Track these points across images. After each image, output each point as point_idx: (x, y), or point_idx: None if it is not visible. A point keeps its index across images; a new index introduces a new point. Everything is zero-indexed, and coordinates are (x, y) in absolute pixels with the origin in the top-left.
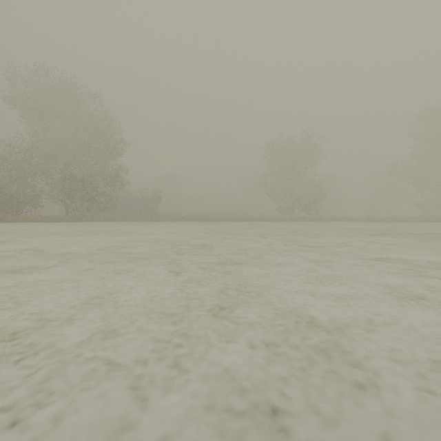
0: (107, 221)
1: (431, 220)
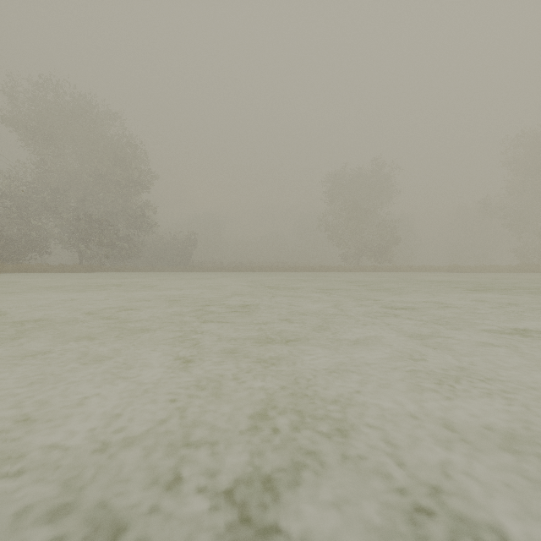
0: (131, 271)
1: (532, 270)
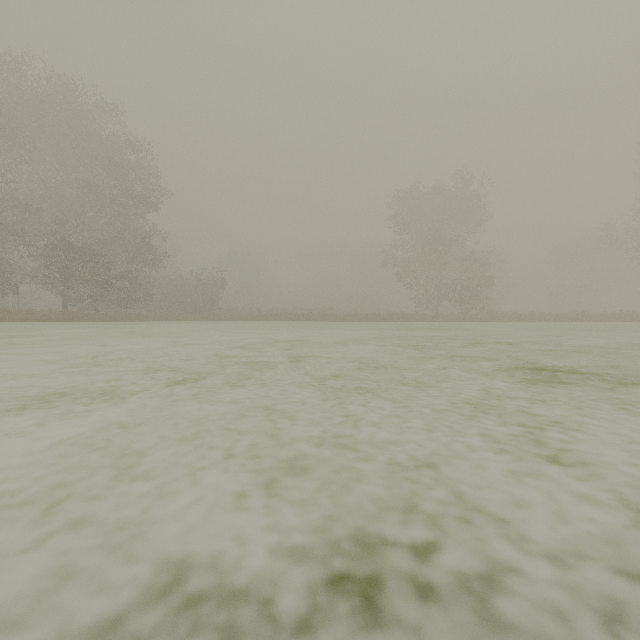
0: (131, 320)
1: None
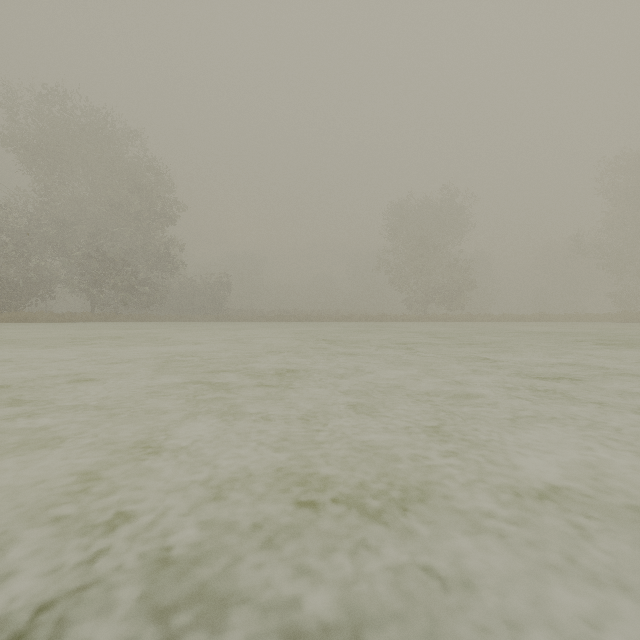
0: (152, 321)
1: (636, 320)
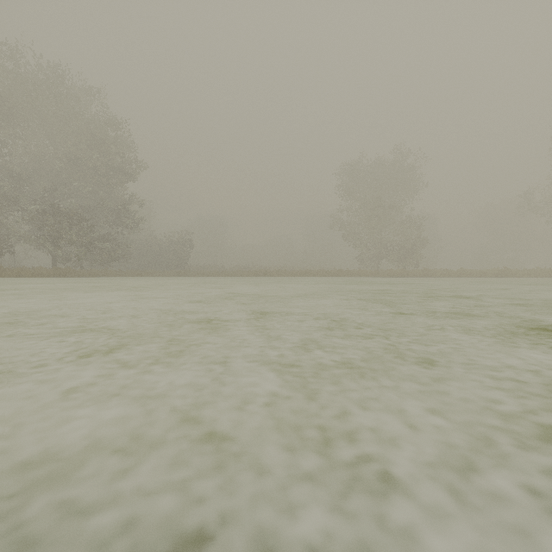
0: (112, 276)
1: None
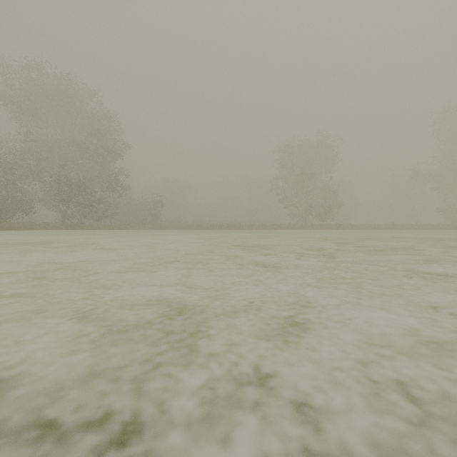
0: (106, 229)
1: None
